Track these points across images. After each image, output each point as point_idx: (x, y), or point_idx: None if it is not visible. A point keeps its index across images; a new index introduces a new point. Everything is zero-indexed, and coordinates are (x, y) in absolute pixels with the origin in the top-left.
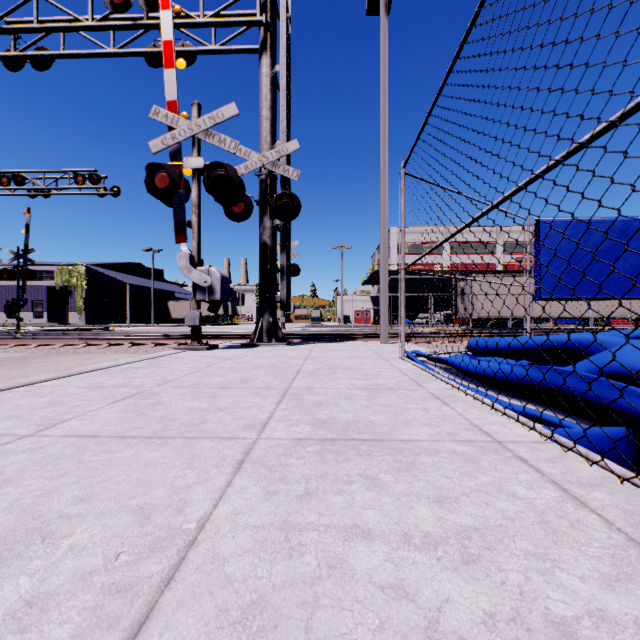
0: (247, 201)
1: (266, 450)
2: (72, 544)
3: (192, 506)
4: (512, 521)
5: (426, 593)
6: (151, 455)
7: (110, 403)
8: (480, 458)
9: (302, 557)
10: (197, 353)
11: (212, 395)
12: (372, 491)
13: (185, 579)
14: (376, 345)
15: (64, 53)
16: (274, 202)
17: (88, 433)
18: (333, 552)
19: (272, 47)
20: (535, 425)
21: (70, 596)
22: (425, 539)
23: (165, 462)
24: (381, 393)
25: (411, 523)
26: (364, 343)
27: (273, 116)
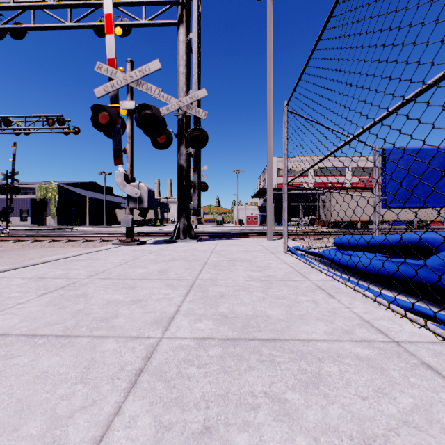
0: (168, 134)
1: (167, 354)
2: None
3: None
4: None
5: None
6: (49, 361)
7: (40, 295)
8: (387, 366)
9: None
10: (129, 247)
11: (131, 286)
12: (282, 424)
13: None
14: (264, 241)
15: (34, 26)
16: (188, 135)
17: (1, 331)
18: None
19: (187, 21)
20: (426, 323)
21: None
22: None
23: (59, 372)
24: (273, 284)
25: None
26: (255, 239)
27: (187, 72)
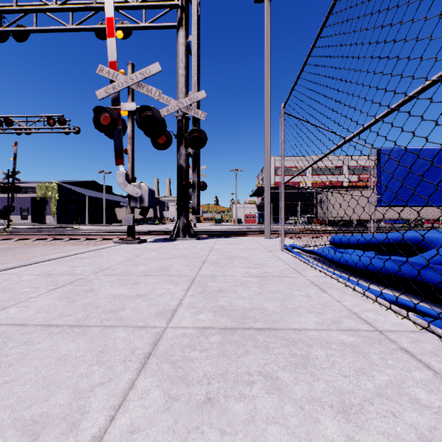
0: (168, 135)
1: (172, 341)
2: None
3: (88, 419)
4: None
5: None
6: (66, 347)
7: (50, 290)
8: (369, 351)
9: None
10: (130, 246)
11: (135, 282)
12: (273, 396)
13: None
14: (261, 239)
15: (36, 29)
16: (187, 136)
17: (19, 321)
18: None
19: (186, 24)
20: (408, 314)
21: None
22: None
23: (77, 356)
24: (270, 280)
25: None
26: (253, 238)
27: (187, 74)
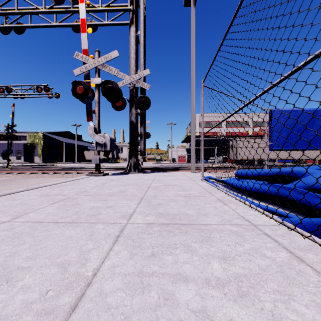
0: (123, 100)
1: (131, 230)
2: (23, 285)
3: (90, 262)
4: (264, 271)
5: (219, 315)
6: (70, 232)
7: (51, 204)
8: (245, 234)
9: (149, 293)
10: (98, 177)
11: (104, 199)
12: (188, 253)
13: (84, 306)
14: (189, 173)
15: (31, 25)
16: (137, 101)
17: (38, 220)
18: (167, 290)
19: (136, 22)
20: (273, 216)
21: (18, 317)
22: (217, 282)
23: (77, 236)
24: (192, 198)
25: (209, 272)
26: (182, 172)
27: (136, 57)
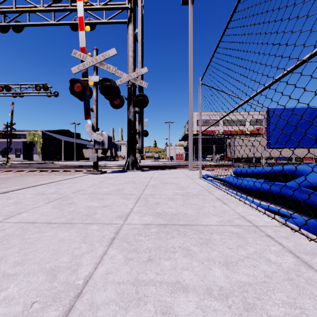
0: (121, 98)
1: (127, 231)
2: (6, 295)
3: (82, 268)
4: (271, 279)
5: None
6: (63, 234)
7: (46, 203)
8: (247, 236)
9: (145, 305)
10: (95, 175)
11: (101, 198)
12: (187, 258)
13: None
14: (186, 171)
15: (29, 24)
16: (135, 99)
17: (31, 220)
18: (164, 301)
19: (134, 20)
20: (275, 216)
21: None
22: (220, 292)
23: (70, 239)
24: (190, 197)
25: (211, 280)
26: (180, 170)
27: (134, 55)
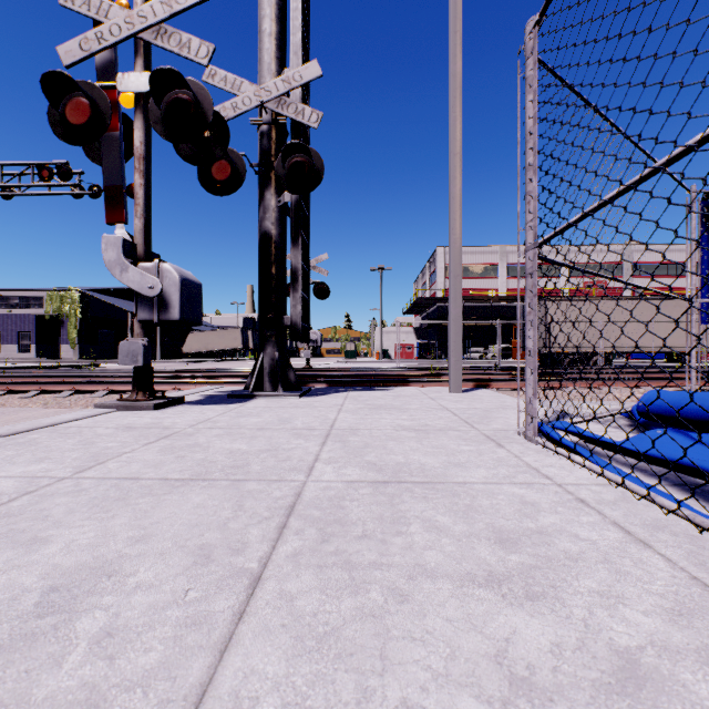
0: (236, 161)
1: None
2: None
3: None
4: None
5: None
6: None
7: None
8: None
9: None
10: (128, 417)
11: None
12: None
13: None
14: (444, 395)
15: None
16: (280, 162)
17: None
18: None
19: None
20: None
21: None
22: None
23: None
24: None
25: None
26: (423, 391)
27: (280, 32)
